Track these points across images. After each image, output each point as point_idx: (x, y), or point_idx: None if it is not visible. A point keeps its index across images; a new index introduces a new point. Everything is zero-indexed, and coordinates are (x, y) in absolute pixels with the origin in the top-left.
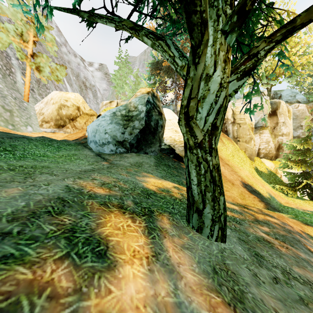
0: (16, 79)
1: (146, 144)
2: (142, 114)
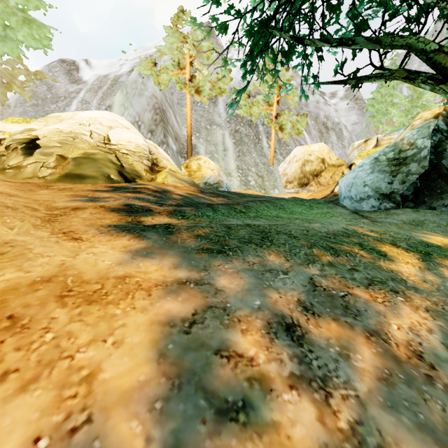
0: (262, 145)
1: (433, 195)
2: (424, 152)
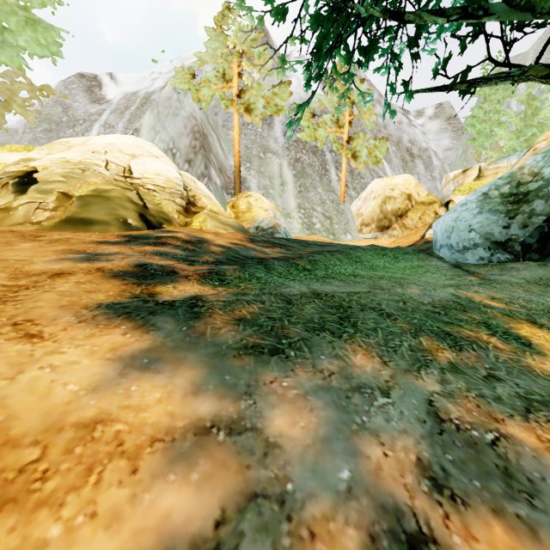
0: (330, 177)
1: None
2: None
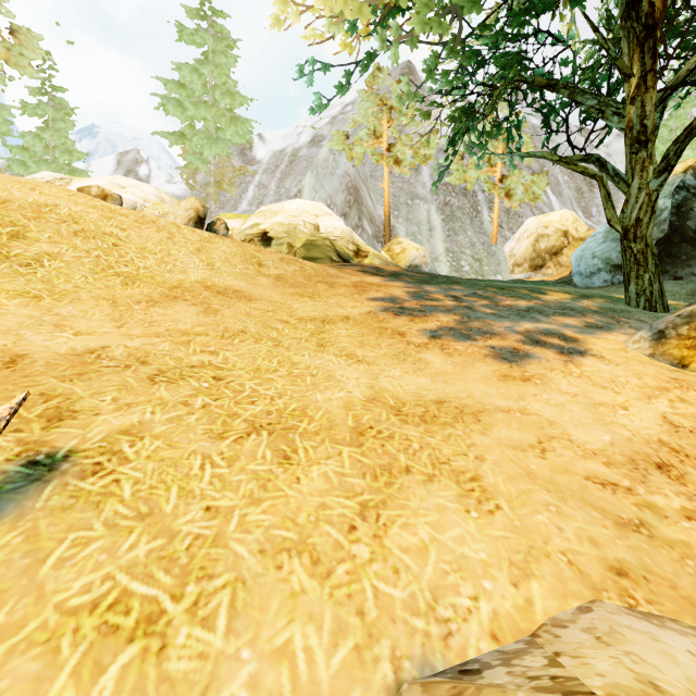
0: (482, 219)
1: (676, 262)
2: (664, 214)
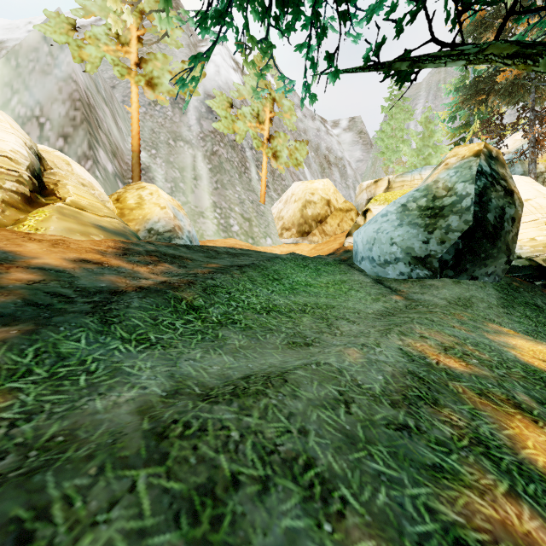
0: (251, 176)
1: (476, 260)
2: (466, 201)
